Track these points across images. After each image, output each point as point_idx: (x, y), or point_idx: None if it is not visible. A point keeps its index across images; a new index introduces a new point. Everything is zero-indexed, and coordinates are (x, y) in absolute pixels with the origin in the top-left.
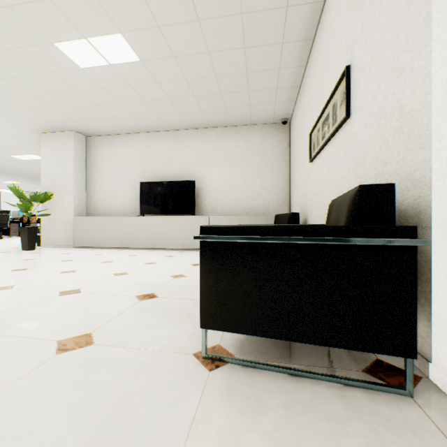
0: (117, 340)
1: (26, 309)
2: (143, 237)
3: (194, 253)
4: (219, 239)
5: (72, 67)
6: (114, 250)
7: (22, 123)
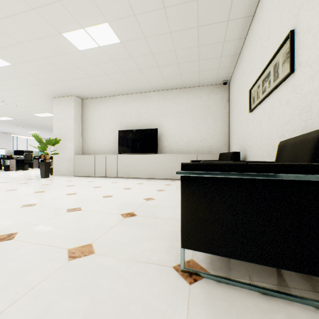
0: (111, 251)
1: (45, 221)
2: (121, 169)
3: (157, 181)
4: (199, 175)
5: (73, 50)
6: (101, 178)
7: (40, 92)
